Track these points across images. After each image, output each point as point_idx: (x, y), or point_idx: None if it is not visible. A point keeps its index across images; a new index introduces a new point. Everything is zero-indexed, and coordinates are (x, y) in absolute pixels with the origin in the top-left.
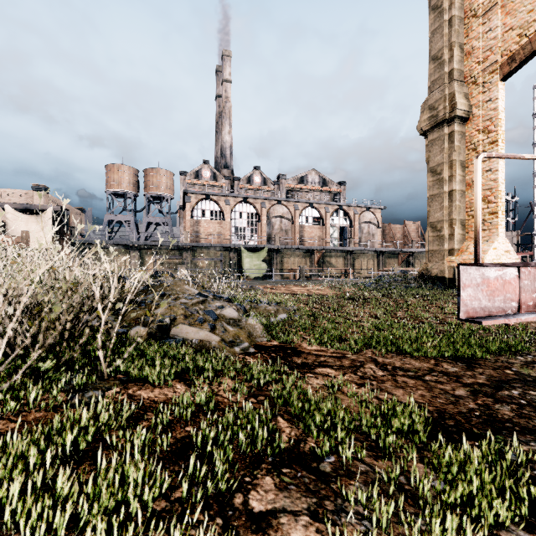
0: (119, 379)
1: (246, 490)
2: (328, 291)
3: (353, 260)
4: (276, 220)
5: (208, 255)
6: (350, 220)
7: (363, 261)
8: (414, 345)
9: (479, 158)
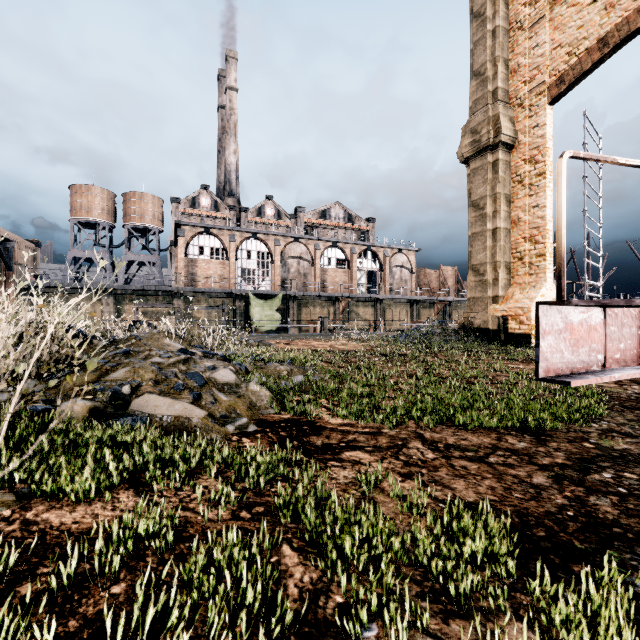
0: (15, 493)
1: None
2: (356, 346)
3: (384, 310)
4: (293, 261)
5: (206, 302)
6: (380, 263)
7: (394, 311)
8: (468, 413)
9: (564, 157)
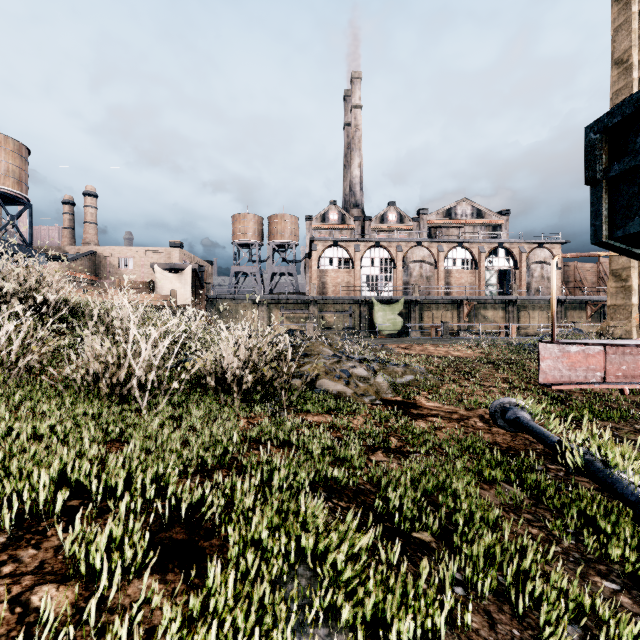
0: (293, 409)
1: (369, 455)
2: (471, 353)
3: (518, 313)
4: (415, 265)
5: (336, 308)
6: (514, 261)
7: (531, 314)
8: None
9: (554, 259)
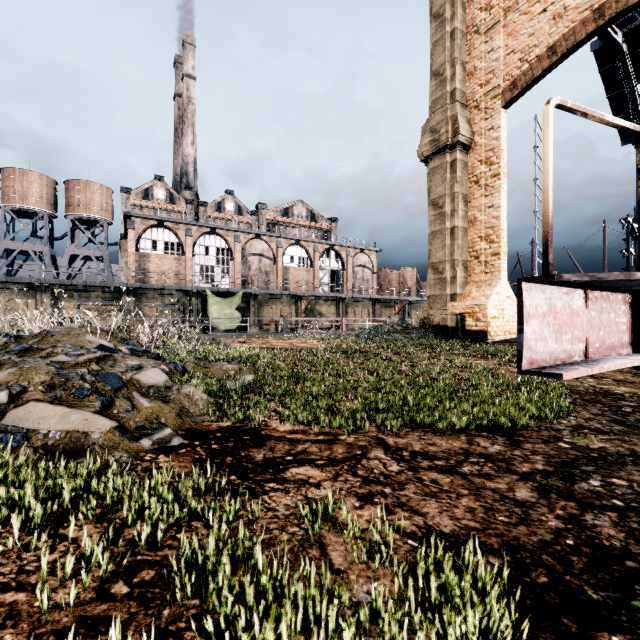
0: None
1: None
2: (316, 343)
3: (346, 310)
4: (254, 259)
5: (159, 300)
6: (343, 263)
7: (357, 311)
8: (435, 413)
9: (551, 104)
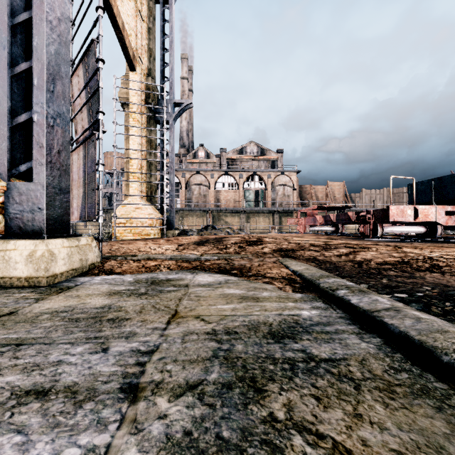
0: None
1: None
2: None
3: (248, 219)
4: (196, 187)
5: None
6: (264, 184)
7: (258, 220)
8: None
9: None
